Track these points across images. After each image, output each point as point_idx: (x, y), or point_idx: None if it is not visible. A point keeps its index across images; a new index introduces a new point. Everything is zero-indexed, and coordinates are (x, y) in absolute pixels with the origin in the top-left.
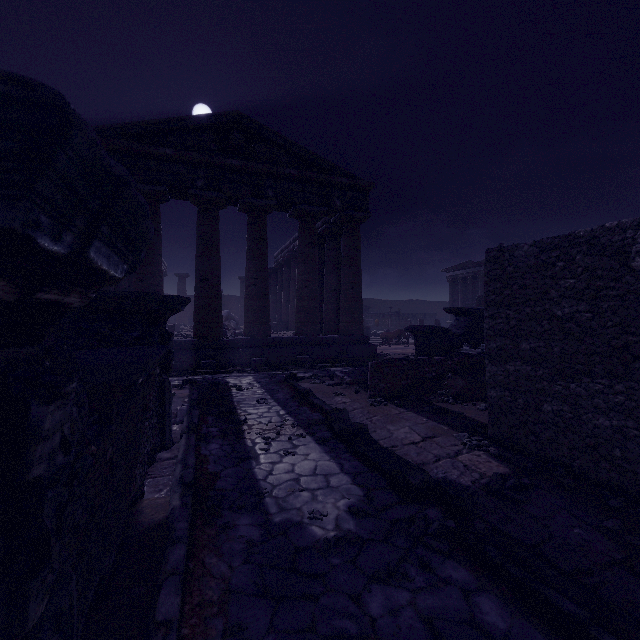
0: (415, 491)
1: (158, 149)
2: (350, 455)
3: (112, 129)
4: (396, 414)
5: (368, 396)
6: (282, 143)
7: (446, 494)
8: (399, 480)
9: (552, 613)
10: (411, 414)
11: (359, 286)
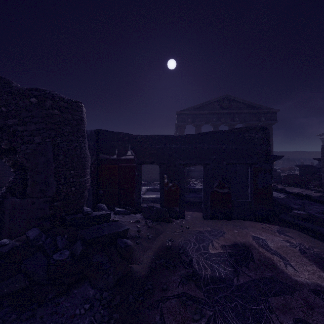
0: (299, 195)
1: (203, 112)
2: (281, 192)
3: (191, 108)
4: (293, 188)
5: (282, 185)
6: (241, 101)
7: (306, 195)
8: (295, 194)
9: (322, 202)
10: (298, 188)
11: (272, 149)
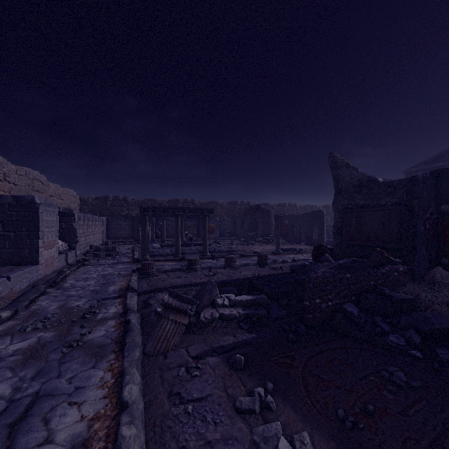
0: None
1: (436, 165)
2: None
3: (421, 163)
4: None
5: None
6: None
7: None
8: None
9: None
10: None
11: None
